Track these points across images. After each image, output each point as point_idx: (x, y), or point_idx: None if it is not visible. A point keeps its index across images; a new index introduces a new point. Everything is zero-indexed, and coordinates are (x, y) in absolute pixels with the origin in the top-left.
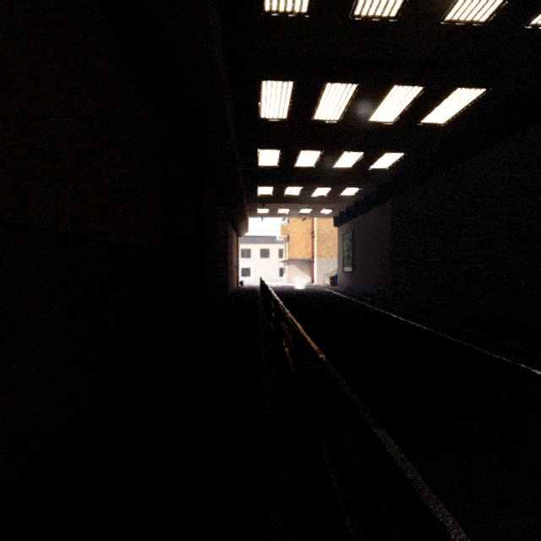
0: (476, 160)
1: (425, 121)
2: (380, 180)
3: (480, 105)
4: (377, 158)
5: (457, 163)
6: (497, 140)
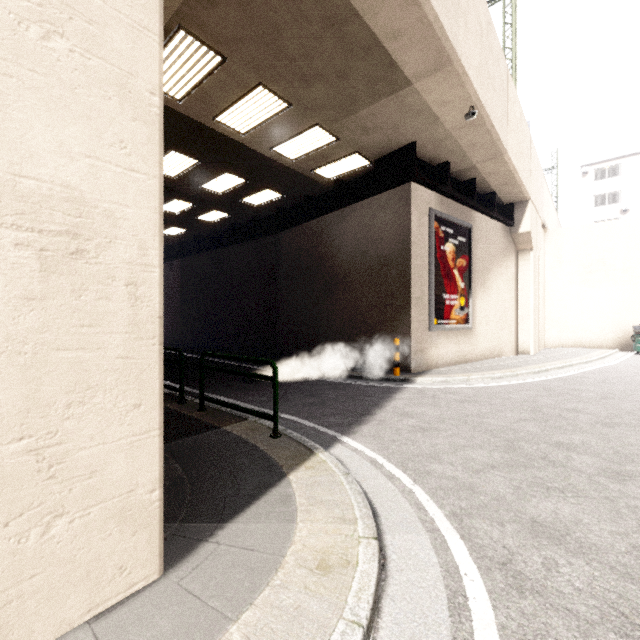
0: (230, 250)
1: (199, 218)
2: (169, 242)
3: (229, 220)
4: (166, 228)
5: (221, 248)
6: (239, 243)
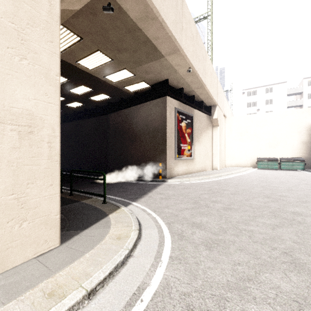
0: (84, 121)
1: (67, 105)
2: None
3: (83, 106)
4: None
5: (79, 120)
6: (88, 118)
